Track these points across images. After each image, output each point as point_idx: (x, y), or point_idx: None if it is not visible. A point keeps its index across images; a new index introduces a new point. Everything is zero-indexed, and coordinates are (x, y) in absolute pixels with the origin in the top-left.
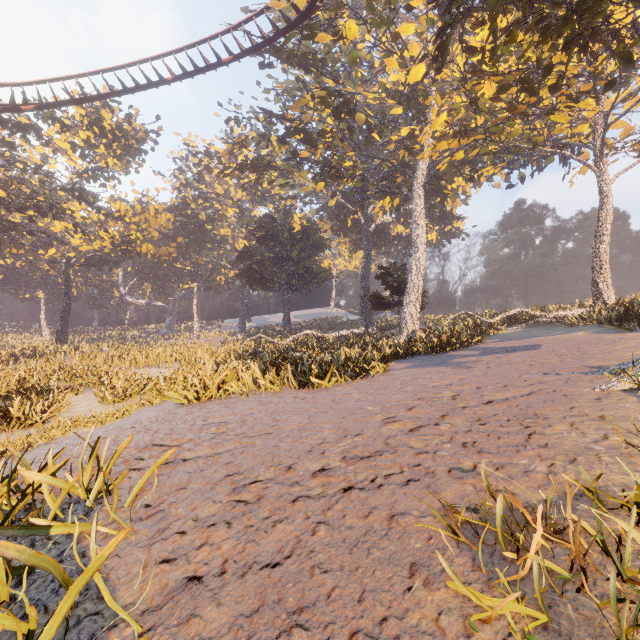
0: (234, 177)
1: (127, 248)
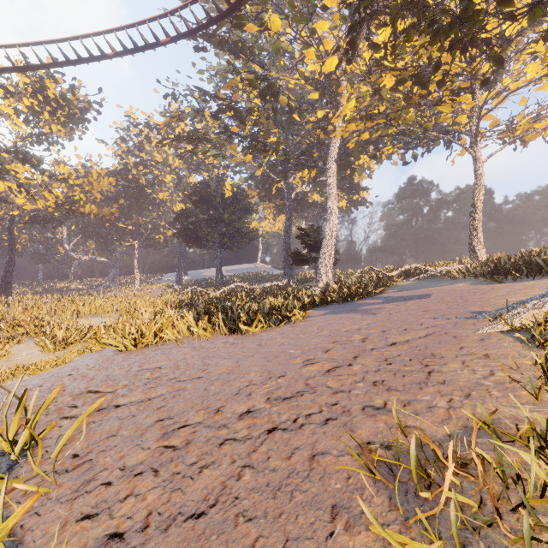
0: (171, 147)
1: (71, 208)
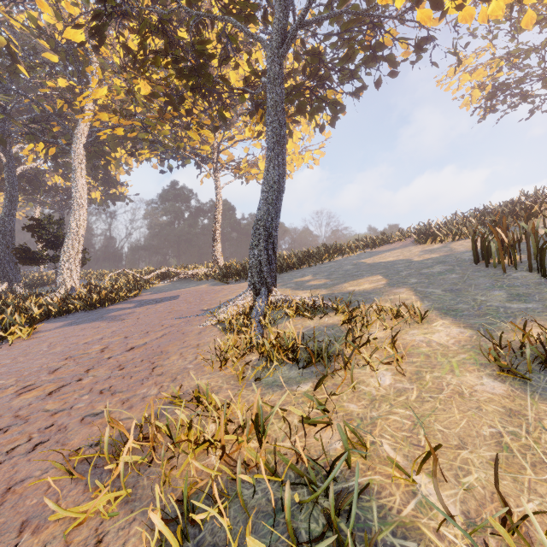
0: None
1: None
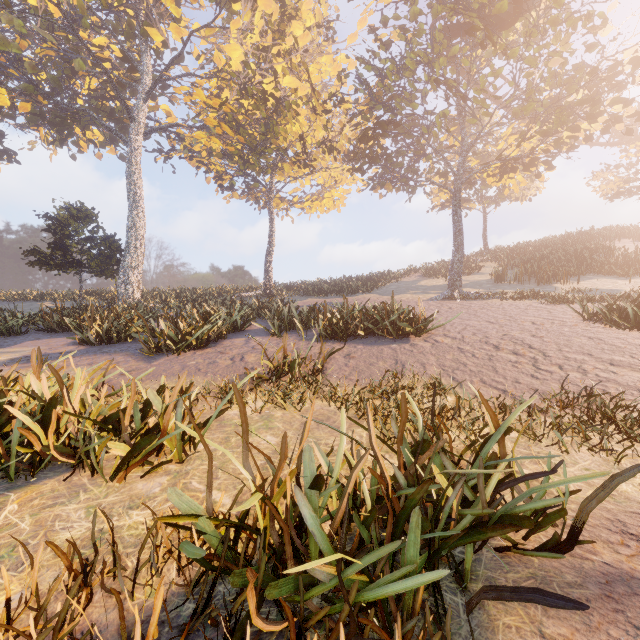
0: None
1: None
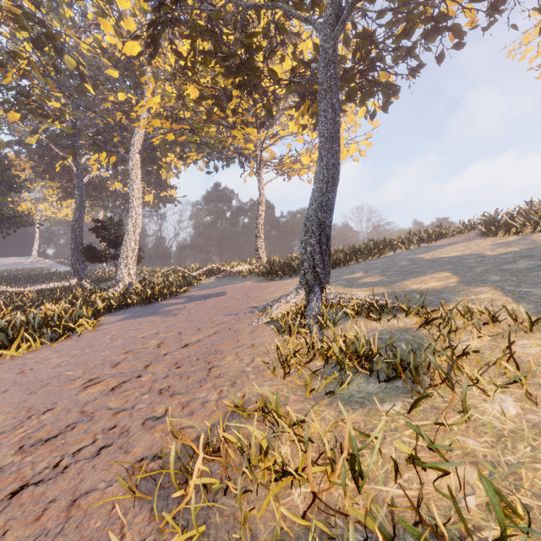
0: None
1: None
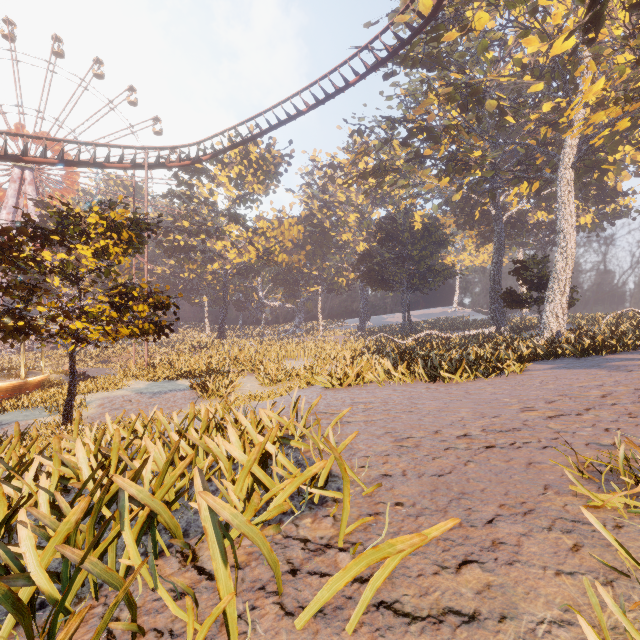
0: (357, 185)
1: (267, 258)
